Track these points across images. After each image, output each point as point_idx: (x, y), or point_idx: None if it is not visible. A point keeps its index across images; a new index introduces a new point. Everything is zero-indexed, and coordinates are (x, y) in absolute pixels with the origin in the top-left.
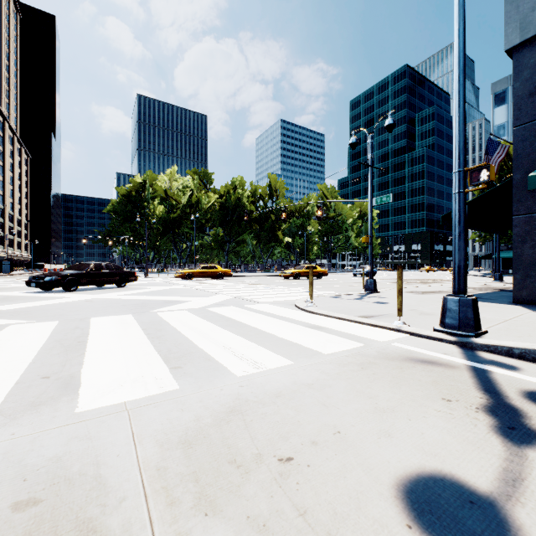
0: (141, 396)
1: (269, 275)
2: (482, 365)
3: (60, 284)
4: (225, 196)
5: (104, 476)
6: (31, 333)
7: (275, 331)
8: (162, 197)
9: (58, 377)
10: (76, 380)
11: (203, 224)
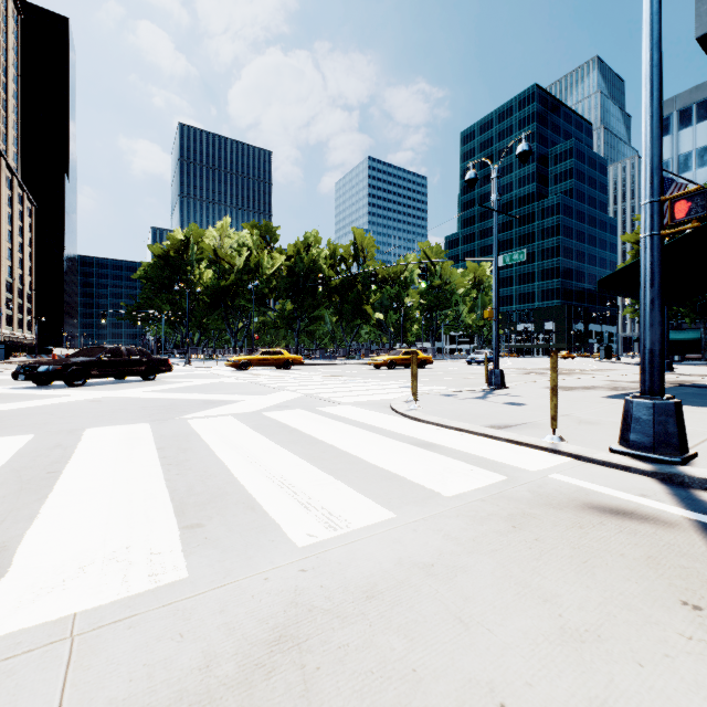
0: (109, 599)
1: (353, 363)
2: None
3: (60, 376)
4: (295, 257)
5: None
6: None
7: (364, 451)
8: (211, 258)
9: None
10: (7, 556)
11: (265, 295)
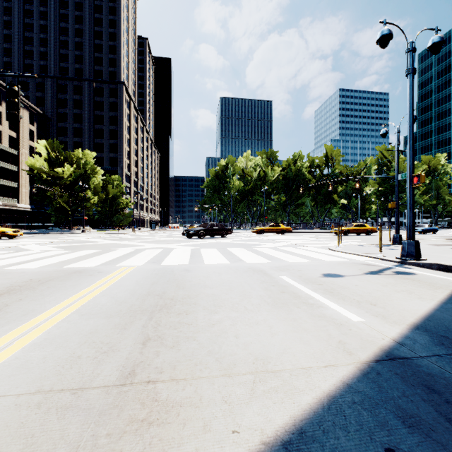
0: (261, 262)
1: (323, 231)
2: (395, 267)
3: (197, 234)
4: (287, 169)
5: (261, 268)
6: (212, 251)
7: (310, 255)
8: (240, 174)
9: (235, 259)
10: (241, 259)
11: (269, 193)
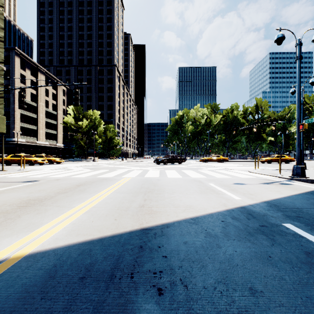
0: (200, 177)
1: (253, 161)
2: (284, 181)
3: (163, 162)
4: (226, 116)
5: (199, 180)
6: (172, 171)
7: (232, 174)
8: (192, 121)
9: (185, 175)
10: (188, 176)
11: (213, 133)
